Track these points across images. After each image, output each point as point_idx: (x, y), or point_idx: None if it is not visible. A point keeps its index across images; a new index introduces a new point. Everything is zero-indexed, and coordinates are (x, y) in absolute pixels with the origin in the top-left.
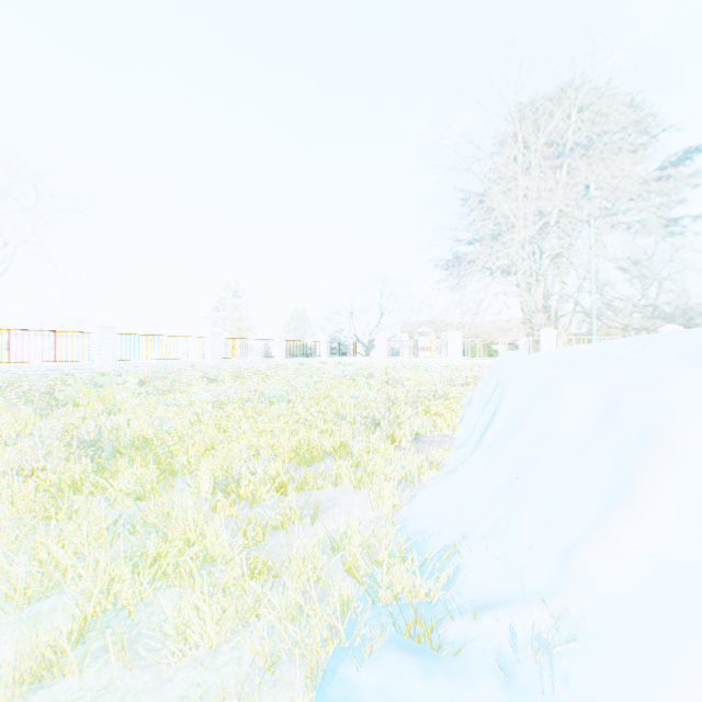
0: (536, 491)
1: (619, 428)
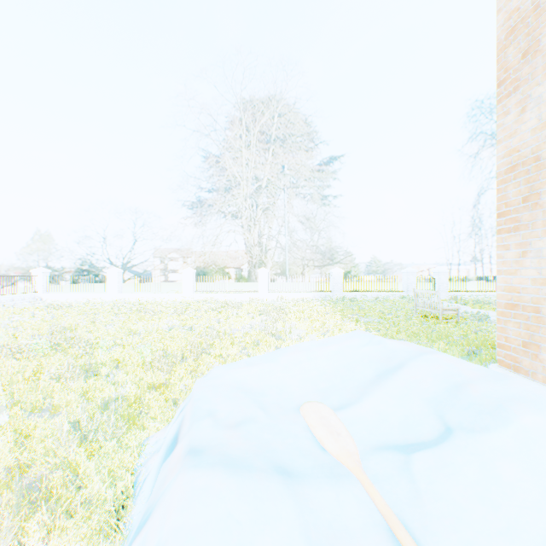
0: None
1: None
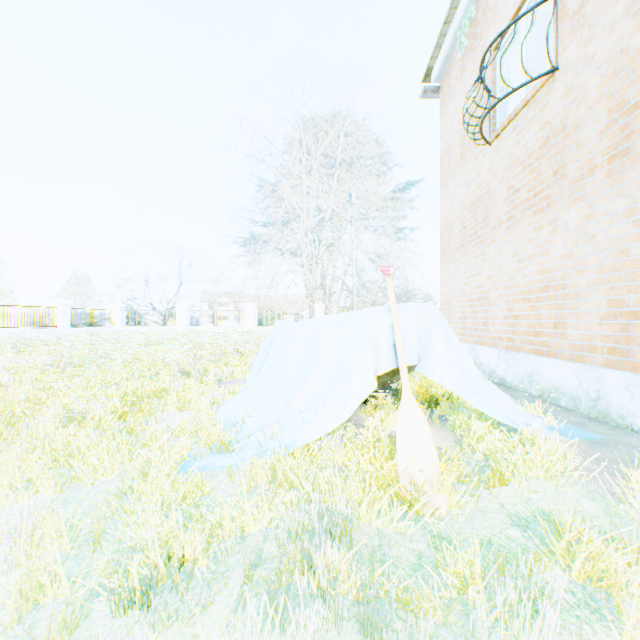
0: (281, 385)
1: (311, 351)
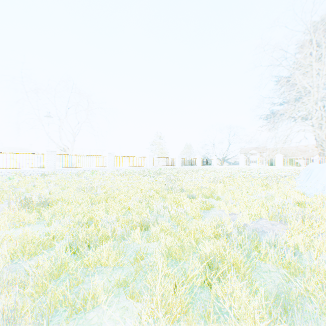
0: (319, 183)
1: None
